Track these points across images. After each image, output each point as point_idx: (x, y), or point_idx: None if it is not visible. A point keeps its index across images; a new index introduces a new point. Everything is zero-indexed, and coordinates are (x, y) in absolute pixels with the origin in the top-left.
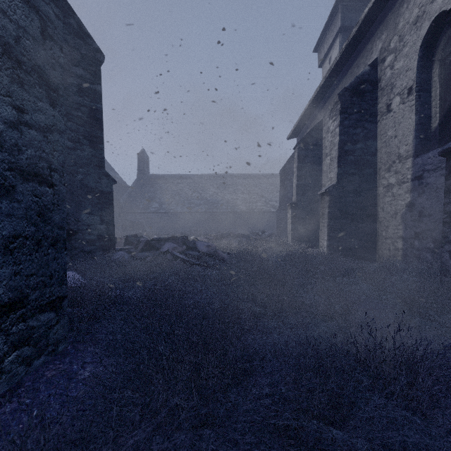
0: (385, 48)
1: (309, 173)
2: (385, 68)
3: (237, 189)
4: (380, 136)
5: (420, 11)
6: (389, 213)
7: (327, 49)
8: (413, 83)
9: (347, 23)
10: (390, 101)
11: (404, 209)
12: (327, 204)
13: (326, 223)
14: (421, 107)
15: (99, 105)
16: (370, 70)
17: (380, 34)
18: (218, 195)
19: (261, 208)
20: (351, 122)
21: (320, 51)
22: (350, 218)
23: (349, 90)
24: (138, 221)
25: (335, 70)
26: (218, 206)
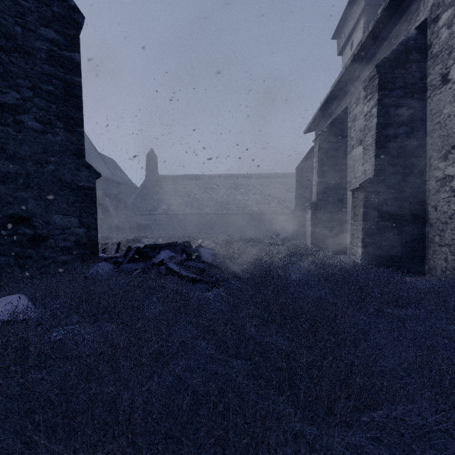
0: (439, 4)
1: (332, 168)
2: (439, 28)
3: (249, 189)
4: (430, 116)
5: None
6: (445, 213)
7: (348, 33)
8: None
9: (372, 2)
10: (446, 69)
11: None
12: (361, 203)
13: (360, 225)
14: None
15: (77, 78)
16: (417, 34)
17: None
18: (228, 196)
19: (274, 210)
20: (392, 100)
21: (340, 36)
22: (391, 219)
23: (389, 60)
24: (146, 223)
25: (366, 44)
26: (229, 208)
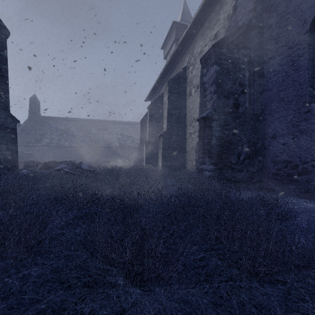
0: (189, 62)
1: (156, 123)
2: (189, 72)
3: (113, 131)
4: (187, 107)
5: (201, 49)
6: (190, 147)
7: (168, 49)
8: (199, 83)
9: (178, 37)
10: (191, 90)
11: (195, 145)
12: (161, 142)
13: (161, 152)
14: (202, 96)
15: (5, 66)
16: (183, 71)
17: (187, 53)
18: (98, 135)
19: (129, 145)
20: (174, 98)
21: (165, 49)
22: (173, 150)
23: (172, 80)
24: (30, 153)
25: (168, 66)
26: (99, 143)
